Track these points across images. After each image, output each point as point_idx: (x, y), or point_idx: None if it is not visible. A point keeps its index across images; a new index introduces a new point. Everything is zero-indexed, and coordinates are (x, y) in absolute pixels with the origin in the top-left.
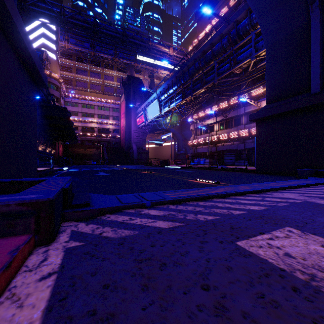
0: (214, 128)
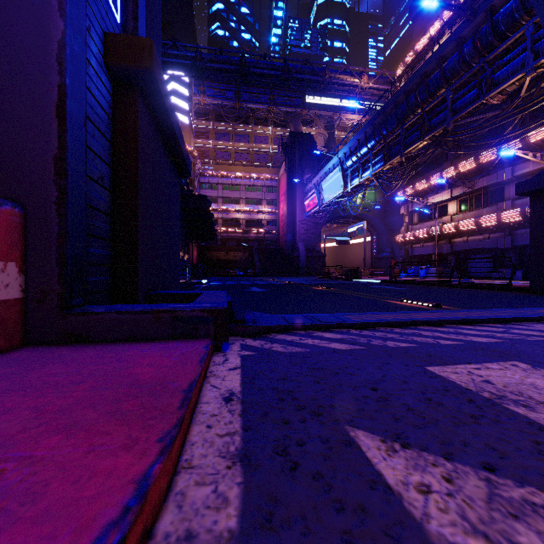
0: (448, 209)
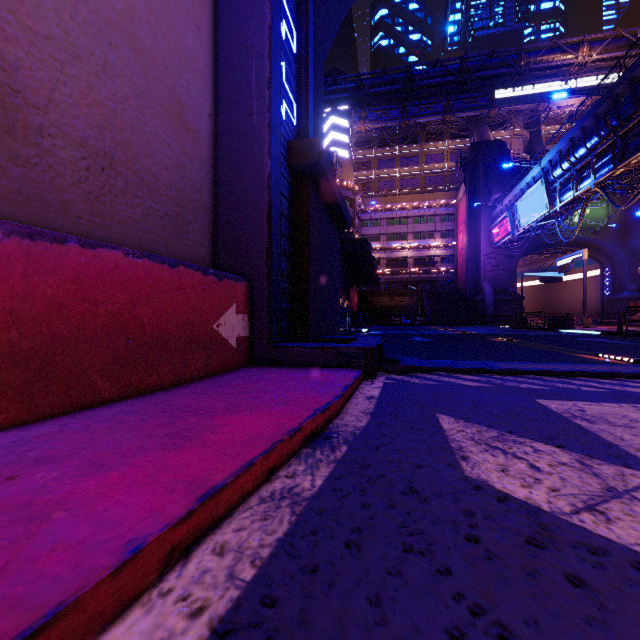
0: None
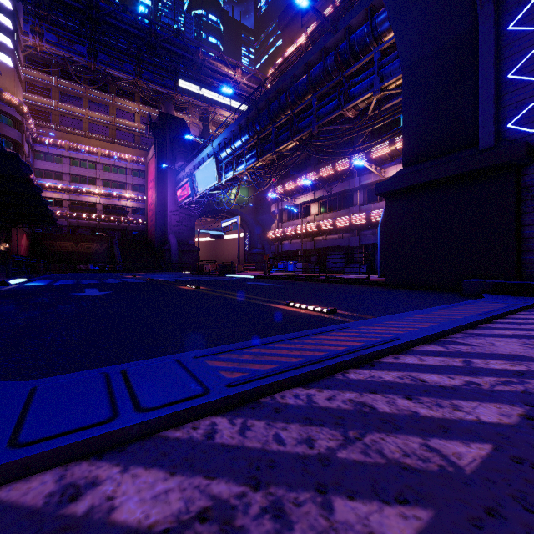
0: (311, 210)
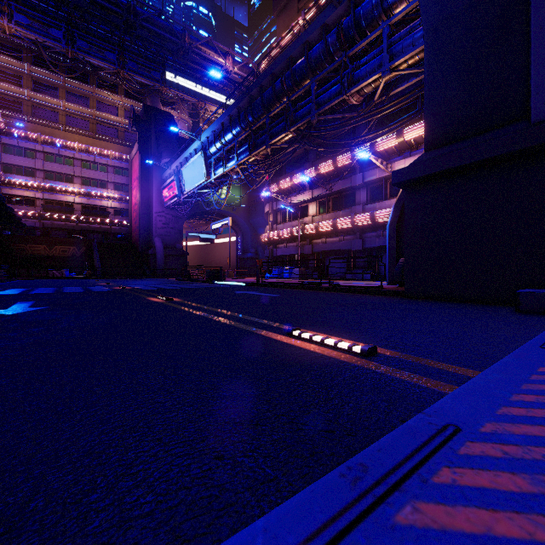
0: (309, 210)
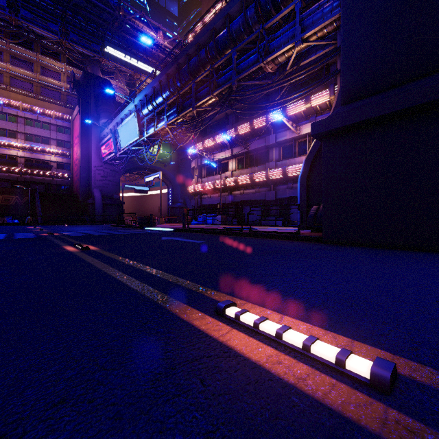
0: (229, 166)
